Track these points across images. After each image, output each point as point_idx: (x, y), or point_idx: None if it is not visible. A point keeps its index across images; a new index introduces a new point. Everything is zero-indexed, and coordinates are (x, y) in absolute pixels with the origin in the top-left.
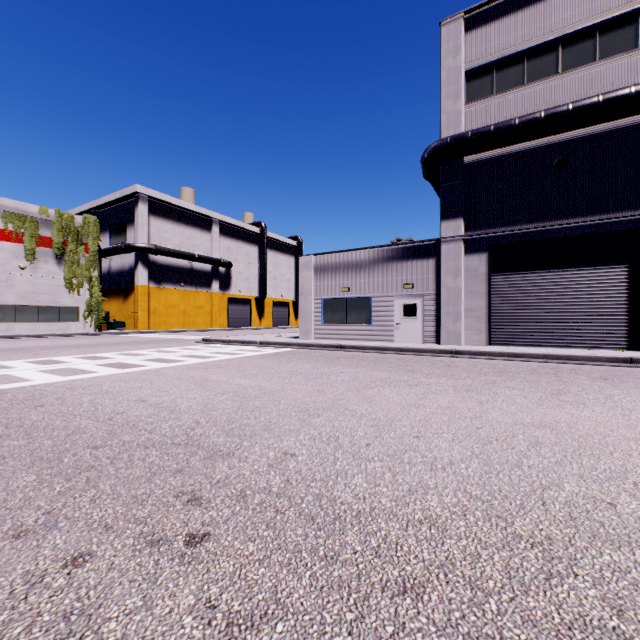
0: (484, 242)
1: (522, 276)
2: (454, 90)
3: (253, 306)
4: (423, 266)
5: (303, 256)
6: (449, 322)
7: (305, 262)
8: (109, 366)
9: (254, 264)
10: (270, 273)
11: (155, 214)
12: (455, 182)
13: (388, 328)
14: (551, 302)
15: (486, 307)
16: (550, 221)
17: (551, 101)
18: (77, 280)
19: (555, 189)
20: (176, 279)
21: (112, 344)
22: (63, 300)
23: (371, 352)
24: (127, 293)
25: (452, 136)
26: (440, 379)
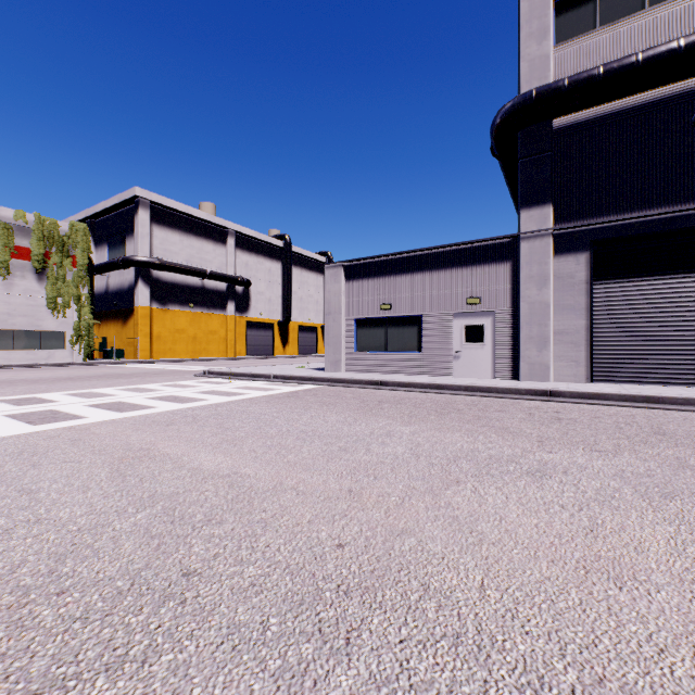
0: (583, 237)
1: (640, 284)
2: (539, 27)
3: (276, 331)
4: (493, 273)
5: (331, 264)
6: (532, 349)
7: (333, 272)
8: (22, 418)
9: (277, 283)
10: (295, 293)
11: (159, 223)
12: (541, 155)
13: (444, 358)
14: (686, 321)
15: (586, 328)
16: (686, 203)
17: (688, 29)
18: (62, 299)
19: (694, 156)
20: (184, 299)
21: (85, 378)
22: (45, 323)
23: (425, 392)
24: (126, 316)
25: (539, 87)
26: (574, 454)
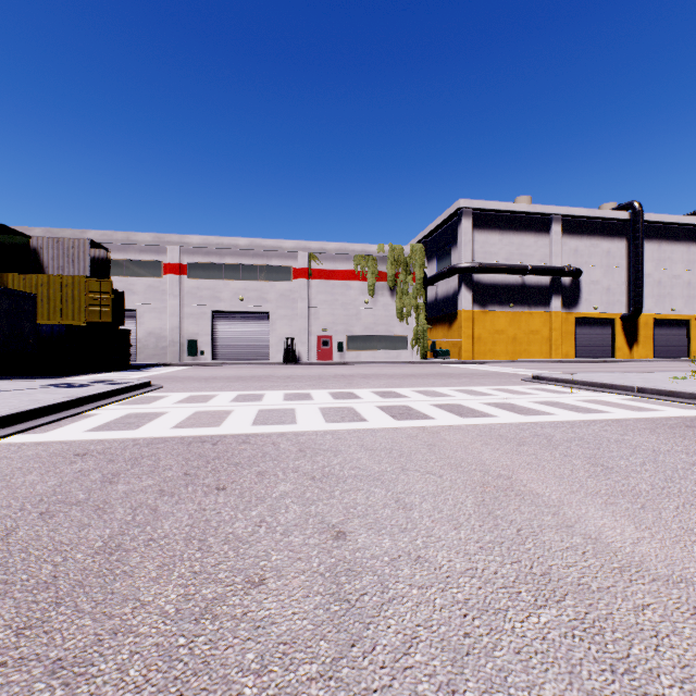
0: None
1: None
2: None
3: (616, 328)
4: None
5: None
6: None
7: None
8: (387, 411)
9: (618, 266)
10: (648, 276)
11: (479, 227)
12: None
13: None
14: None
15: None
16: None
17: None
18: (406, 309)
19: None
20: (503, 299)
21: (423, 376)
22: (395, 329)
23: None
24: (451, 320)
25: None
26: None
